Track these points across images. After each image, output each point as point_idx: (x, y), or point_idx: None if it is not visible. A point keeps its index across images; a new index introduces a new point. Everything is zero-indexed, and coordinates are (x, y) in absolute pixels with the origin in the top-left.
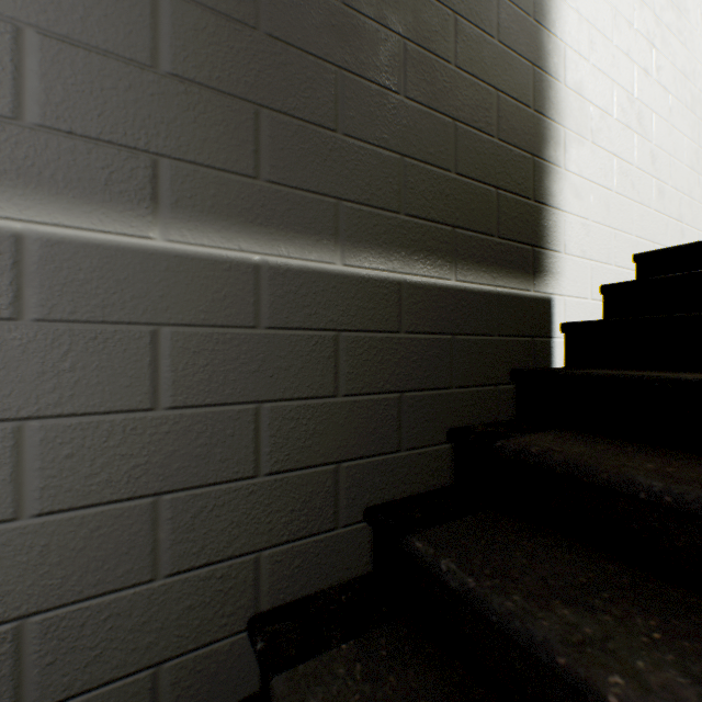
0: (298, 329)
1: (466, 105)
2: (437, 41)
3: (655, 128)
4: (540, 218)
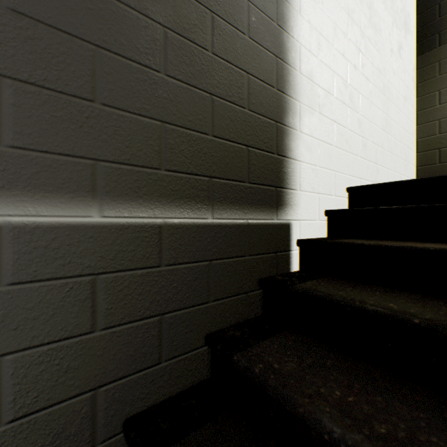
0: (50, 279)
1: (222, 84)
2: (196, 32)
3: (361, 104)
4: (281, 167)
